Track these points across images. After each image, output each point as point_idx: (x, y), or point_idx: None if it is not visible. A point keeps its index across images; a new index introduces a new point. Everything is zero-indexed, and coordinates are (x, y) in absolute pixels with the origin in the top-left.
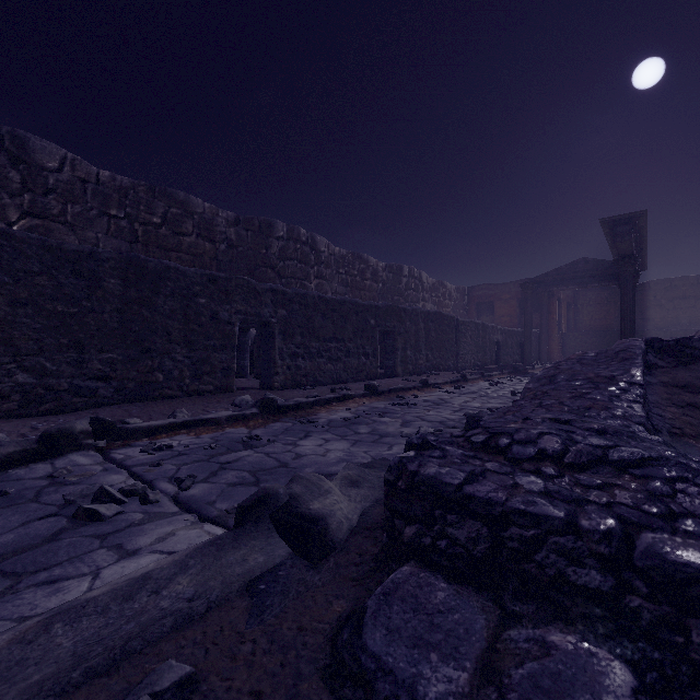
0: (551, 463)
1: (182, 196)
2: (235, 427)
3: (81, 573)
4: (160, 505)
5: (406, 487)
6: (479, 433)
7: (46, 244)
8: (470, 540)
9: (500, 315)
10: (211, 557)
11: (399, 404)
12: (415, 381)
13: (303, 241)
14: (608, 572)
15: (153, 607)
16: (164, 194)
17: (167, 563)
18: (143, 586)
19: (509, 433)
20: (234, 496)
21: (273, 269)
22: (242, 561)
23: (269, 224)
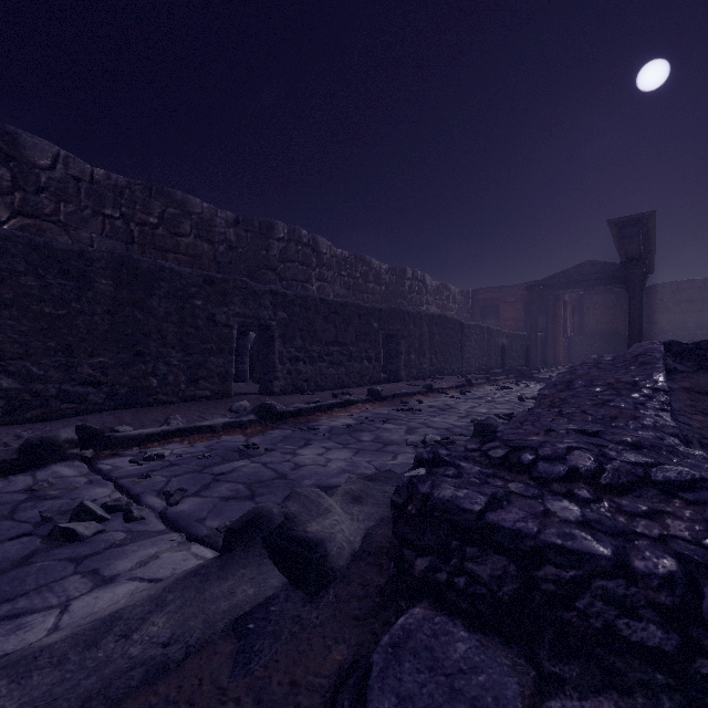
0: (585, 484)
1: (179, 195)
2: (232, 434)
3: (48, 605)
4: (145, 523)
5: (417, 512)
6: (497, 447)
7: (32, 242)
8: (495, 579)
9: (505, 318)
10: (193, 590)
11: (403, 409)
12: (419, 385)
13: (304, 242)
14: (671, 628)
15: (121, 655)
16: (161, 193)
17: (141, 599)
18: (111, 629)
19: (532, 448)
20: (227, 511)
21: (274, 271)
22: (228, 594)
23: (269, 225)
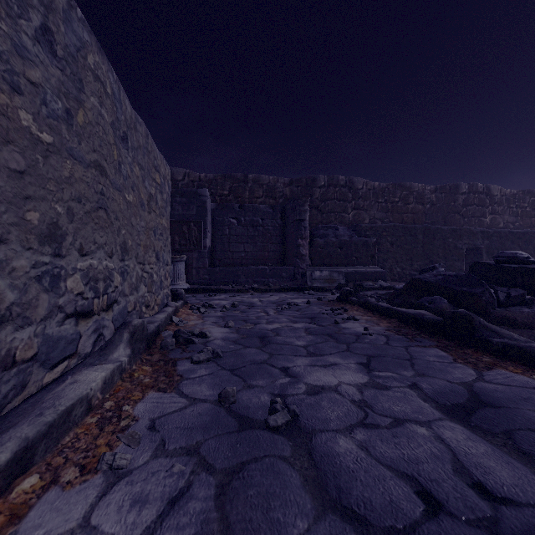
0: None
1: (408, 184)
2: None
3: None
4: None
5: None
6: None
7: (403, 226)
8: None
9: None
10: None
11: None
12: None
13: (480, 191)
14: None
15: None
16: (400, 186)
17: None
18: None
19: None
20: None
21: (458, 213)
22: None
23: (456, 187)
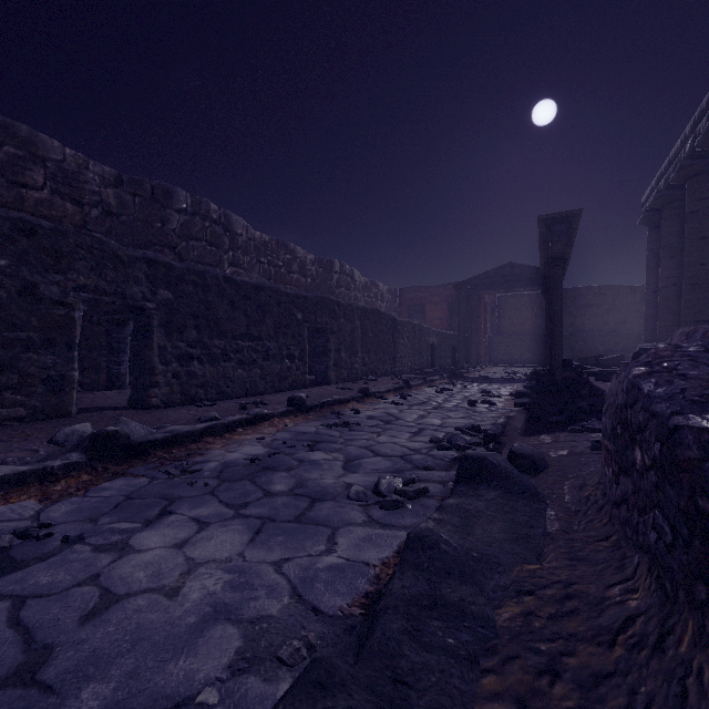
0: None
1: (24, 131)
2: (13, 499)
3: None
4: None
5: None
6: None
7: None
8: None
9: (431, 318)
10: None
11: (337, 425)
12: (351, 389)
13: (214, 218)
14: None
15: None
16: None
17: None
18: None
19: None
20: None
21: (173, 249)
22: None
23: (166, 191)
